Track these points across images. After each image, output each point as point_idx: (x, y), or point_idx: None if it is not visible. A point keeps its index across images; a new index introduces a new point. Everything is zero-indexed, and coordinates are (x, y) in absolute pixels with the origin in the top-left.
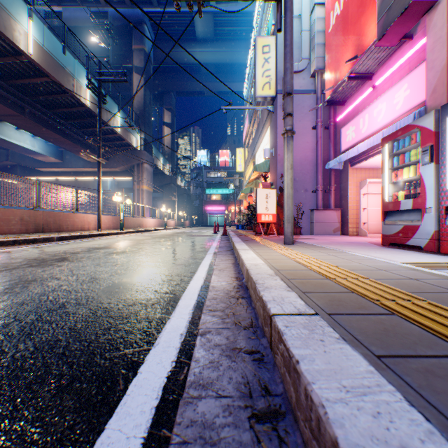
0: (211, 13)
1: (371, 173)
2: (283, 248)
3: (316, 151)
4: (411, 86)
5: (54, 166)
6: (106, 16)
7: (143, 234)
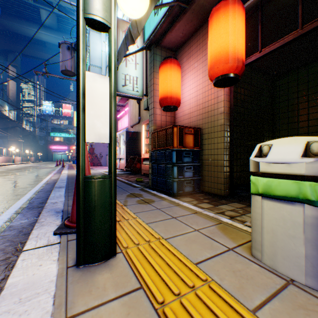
0: (55, 13)
1: None
2: None
3: None
4: None
5: None
6: None
7: None
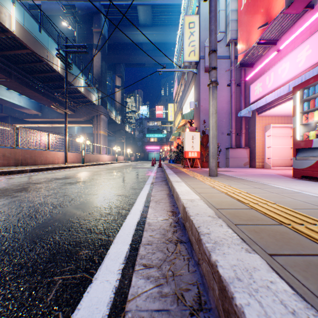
0: (149, 5)
1: (273, 120)
2: (211, 180)
3: (231, 103)
4: (312, 46)
5: (35, 117)
6: (73, 8)
7: (98, 167)
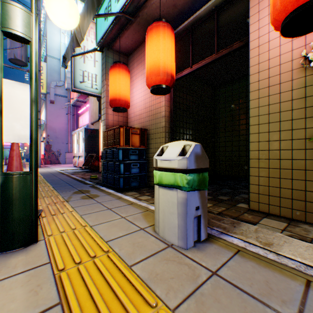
0: None
1: None
2: None
3: (68, 125)
4: None
5: None
6: None
7: None
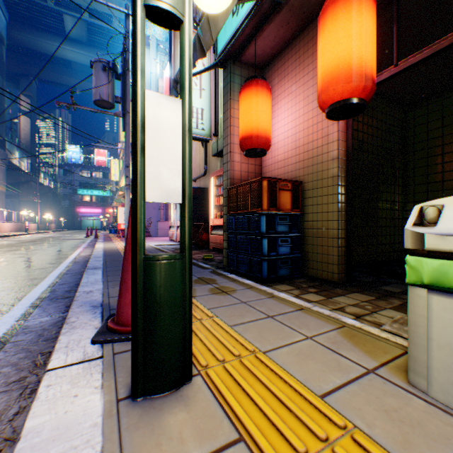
0: (84, 21)
1: None
2: (121, 243)
3: None
4: None
5: None
6: None
7: (7, 240)
